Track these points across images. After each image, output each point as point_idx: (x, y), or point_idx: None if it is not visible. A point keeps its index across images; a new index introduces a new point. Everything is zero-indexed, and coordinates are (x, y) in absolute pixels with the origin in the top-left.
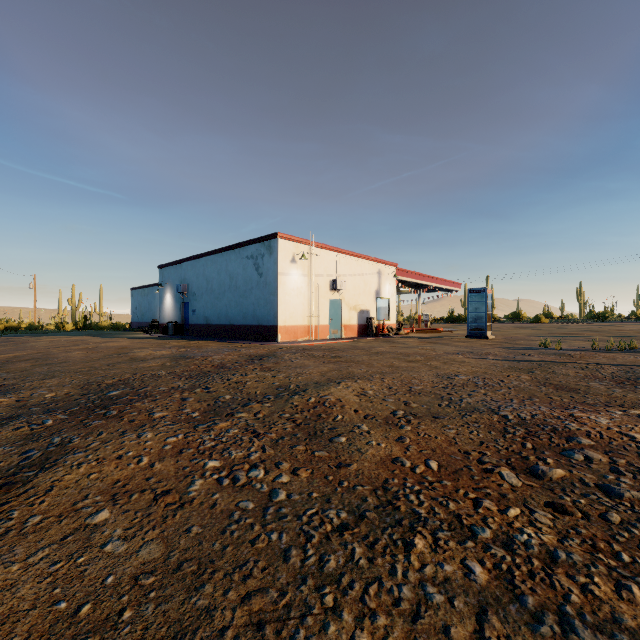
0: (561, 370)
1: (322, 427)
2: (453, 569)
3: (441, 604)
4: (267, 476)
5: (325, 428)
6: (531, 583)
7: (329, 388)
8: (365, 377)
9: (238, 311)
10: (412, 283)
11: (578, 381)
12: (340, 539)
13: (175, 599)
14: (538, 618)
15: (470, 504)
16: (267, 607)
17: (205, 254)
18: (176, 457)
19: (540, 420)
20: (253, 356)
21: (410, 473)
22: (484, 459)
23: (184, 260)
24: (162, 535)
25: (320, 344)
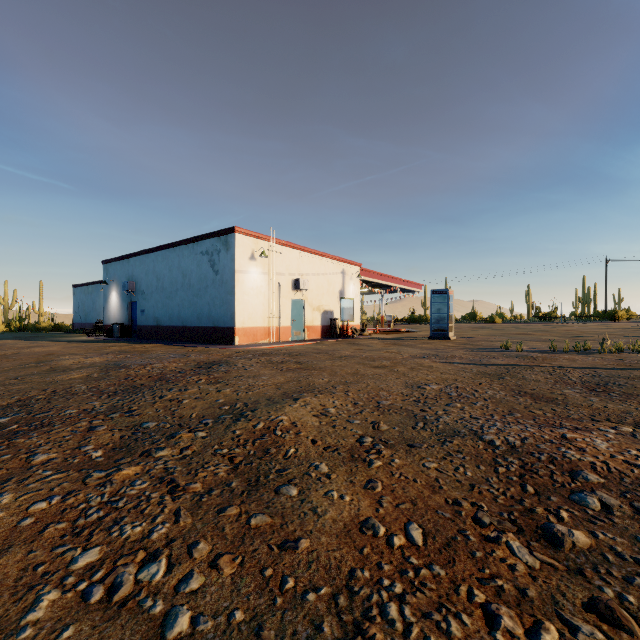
0: (530, 375)
1: (268, 469)
2: None
3: None
4: (168, 577)
5: (272, 471)
6: None
7: (283, 407)
8: (327, 389)
9: (192, 311)
10: (376, 284)
11: (551, 388)
12: None
13: None
14: None
15: (481, 620)
16: None
17: (155, 249)
18: (31, 544)
19: (532, 446)
20: (202, 363)
21: (386, 552)
22: (482, 517)
23: (132, 255)
24: None
25: (281, 347)
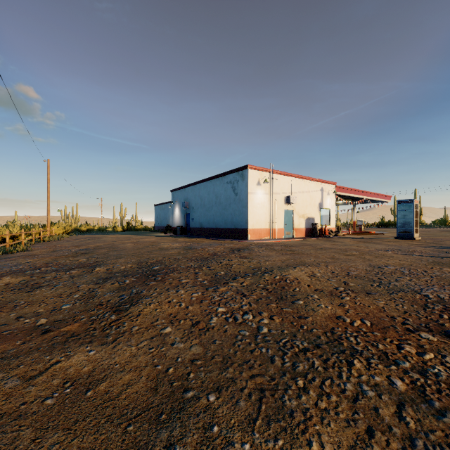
0: None
1: (286, 294)
2: (381, 380)
3: (372, 396)
4: (254, 319)
5: (288, 295)
6: (438, 395)
7: (288, 270)
8: (313, 264)
9: (221, 219)
10: (348, 197)
11: None
12: (304, 356)
13: (214, 372)
14: (441, 413)
15: (394, 347)
16: (264, 382)
17: (200, 181)
18: (199, 304)
19: None
20: (233, 248)
21: (350, 326)
22: (407, 322)
23: (186, 186)
24: (200, 342)
25: (278, 242)
